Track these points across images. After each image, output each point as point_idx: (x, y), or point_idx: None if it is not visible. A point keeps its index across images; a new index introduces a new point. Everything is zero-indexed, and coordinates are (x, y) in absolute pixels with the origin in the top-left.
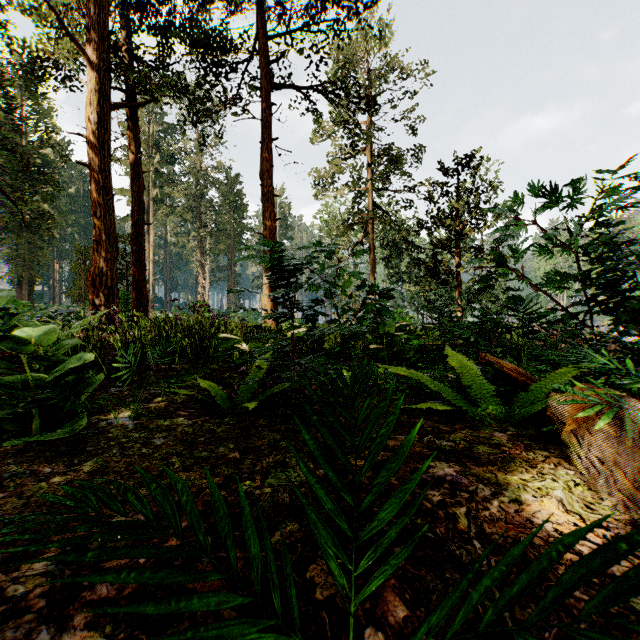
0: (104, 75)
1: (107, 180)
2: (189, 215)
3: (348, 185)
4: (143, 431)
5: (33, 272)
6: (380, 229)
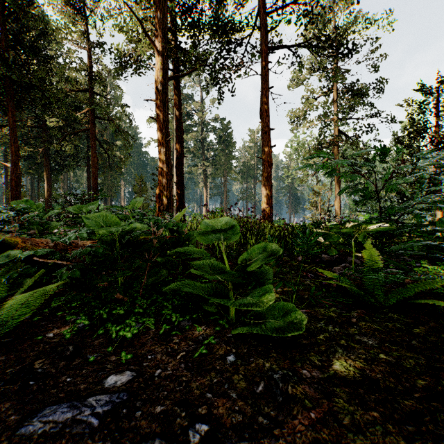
0: (165, 58)
1: (167, 127)
2: (198, 152)
3: (318, 118)
4: (322, 322)
5: (112, 193)
6: (342, 150)
